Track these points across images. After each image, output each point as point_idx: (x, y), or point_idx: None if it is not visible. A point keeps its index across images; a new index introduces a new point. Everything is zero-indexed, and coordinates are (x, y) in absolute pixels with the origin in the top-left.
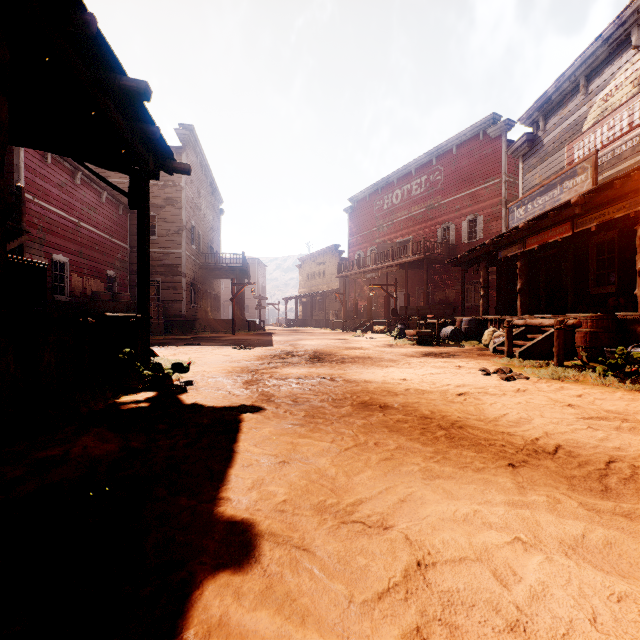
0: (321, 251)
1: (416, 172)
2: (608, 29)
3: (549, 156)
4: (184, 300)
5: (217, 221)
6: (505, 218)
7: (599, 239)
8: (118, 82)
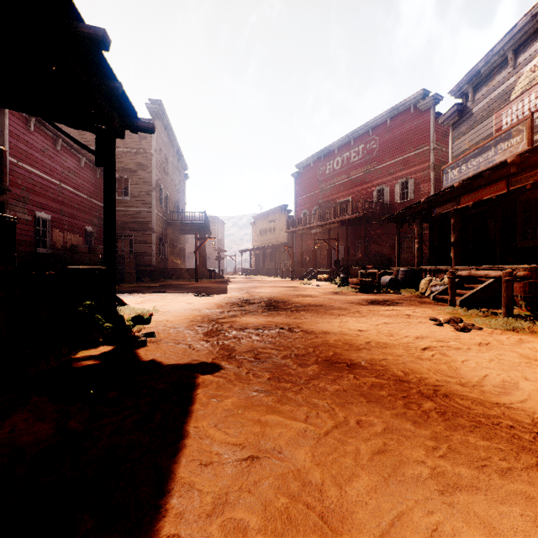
0: (272, 210)
1: (354, 141)
2: (537, 5)
3: (478, 124)
4: (153, 252)
5: (182, 184)
6: (433, 181)
7: (527, 197)
8: (74, 28)
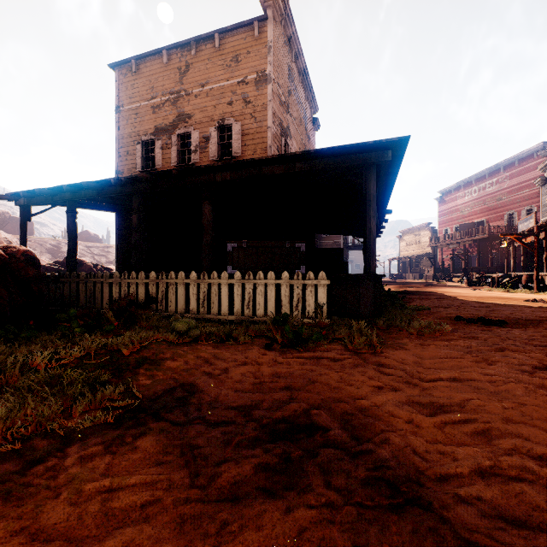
0: (417, 226)
1: (489, 176)
2: None
3: None
4: None
5: None
6: None
7: None
8: (378, 232)
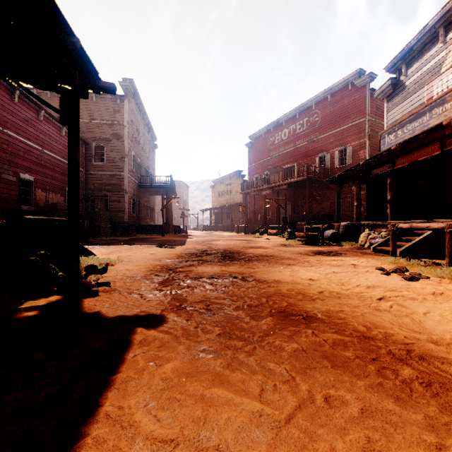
0: (228, 175)
1: (299, 115)
2: None
3: (410, 95)
4: (126, 210)
5: (152, 153)
6: (369, 148)
7: None
8: None
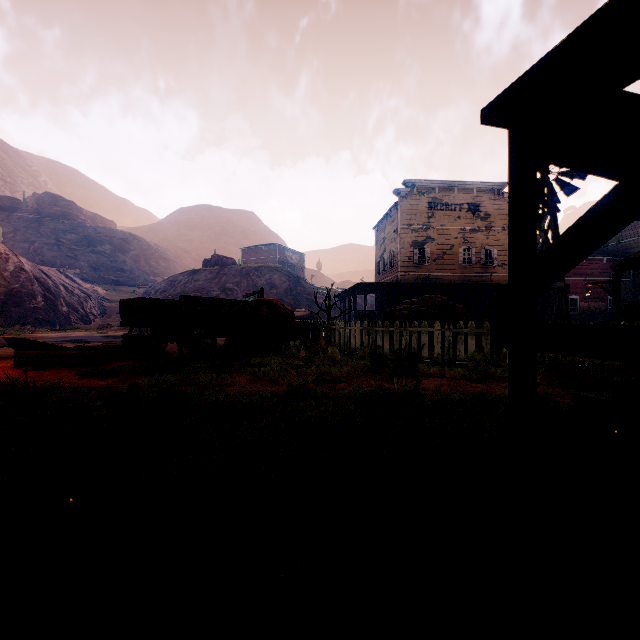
0: None
1: None
2: None
3: None
4: None
5: None
6: None
7: None
8: None
